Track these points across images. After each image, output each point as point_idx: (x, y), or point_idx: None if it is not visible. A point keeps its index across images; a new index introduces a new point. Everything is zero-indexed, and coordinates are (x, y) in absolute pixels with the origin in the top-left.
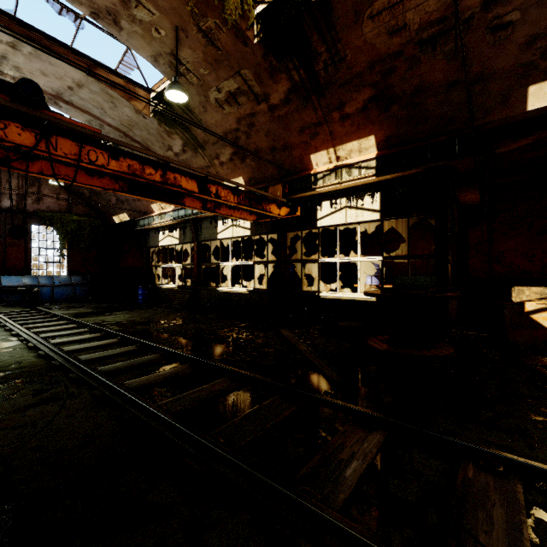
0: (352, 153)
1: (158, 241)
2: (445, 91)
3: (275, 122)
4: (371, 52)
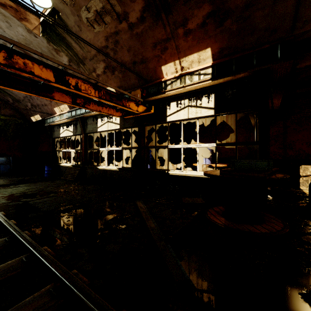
0: (193, 63)
1: (59, 133)
2: (271, 3)
3: (134, 39)
4: None
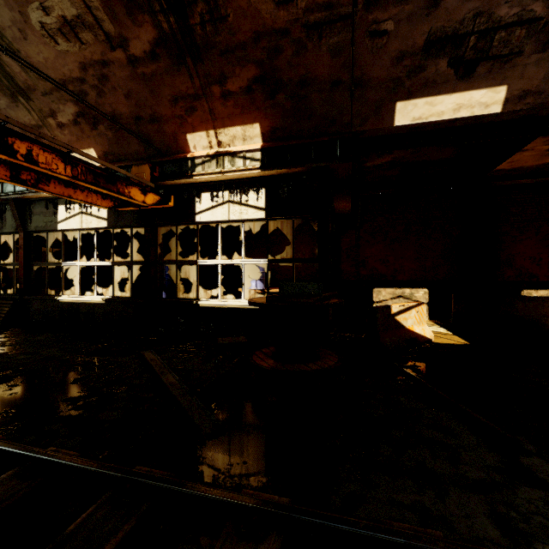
0: (236, 140)
1: None
2: (329, 89)
3: (139, 82)
4: (256, 20)
